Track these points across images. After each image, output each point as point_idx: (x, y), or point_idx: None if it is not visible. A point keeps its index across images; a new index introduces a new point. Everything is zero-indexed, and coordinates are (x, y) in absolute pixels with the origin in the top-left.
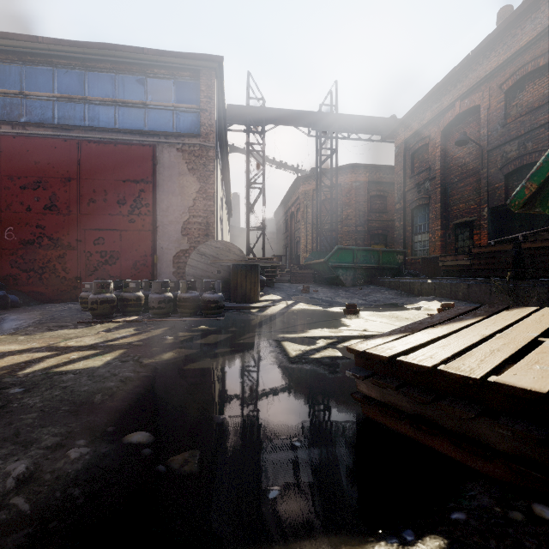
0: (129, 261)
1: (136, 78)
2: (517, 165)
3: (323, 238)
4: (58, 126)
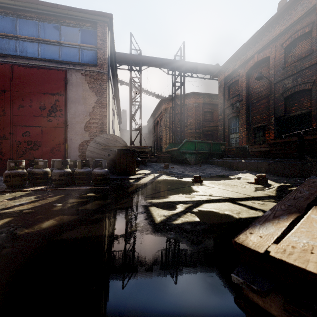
0: (48, 147)
1: (53, 25)
2: (292, 91)
3: (176, 136)
4: None
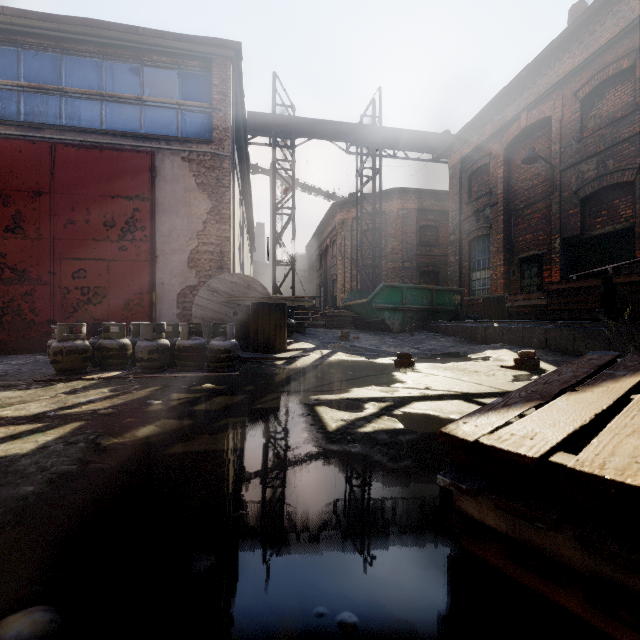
0: (120, 299)
1: (129, 66)
2: (596, 187)
3: (364, 276)
4: (25, 124)
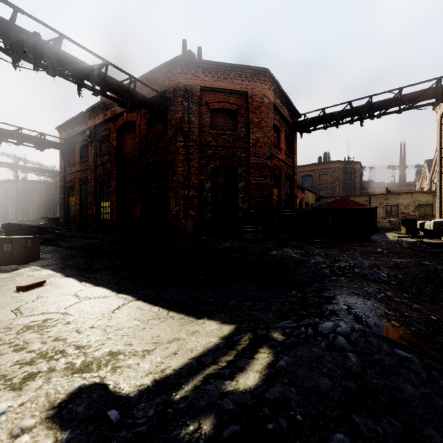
0: None
1: None
2: None
3: (23, 209)
4: None
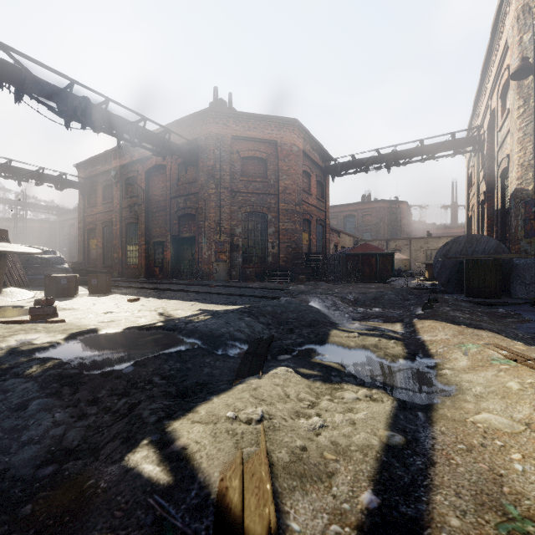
0: None
1: None
2: None
3: None
4: None
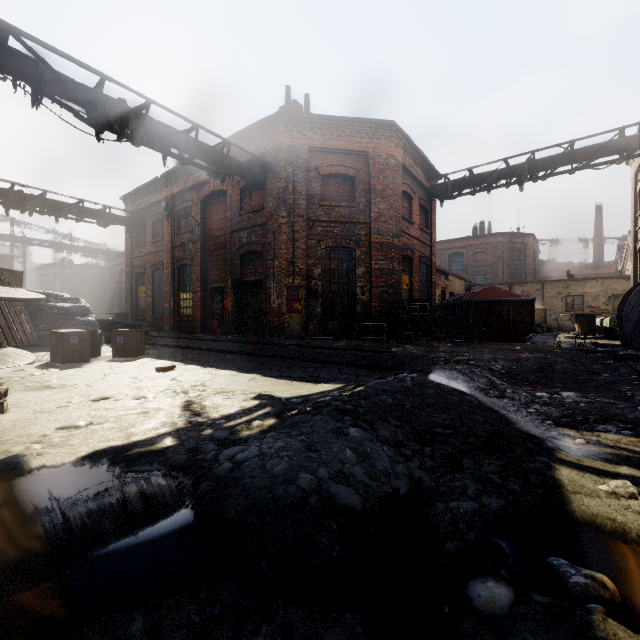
0: None
1: None
2: None
3: None
4: None
